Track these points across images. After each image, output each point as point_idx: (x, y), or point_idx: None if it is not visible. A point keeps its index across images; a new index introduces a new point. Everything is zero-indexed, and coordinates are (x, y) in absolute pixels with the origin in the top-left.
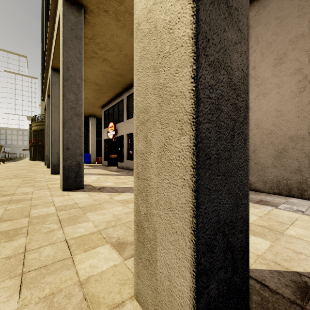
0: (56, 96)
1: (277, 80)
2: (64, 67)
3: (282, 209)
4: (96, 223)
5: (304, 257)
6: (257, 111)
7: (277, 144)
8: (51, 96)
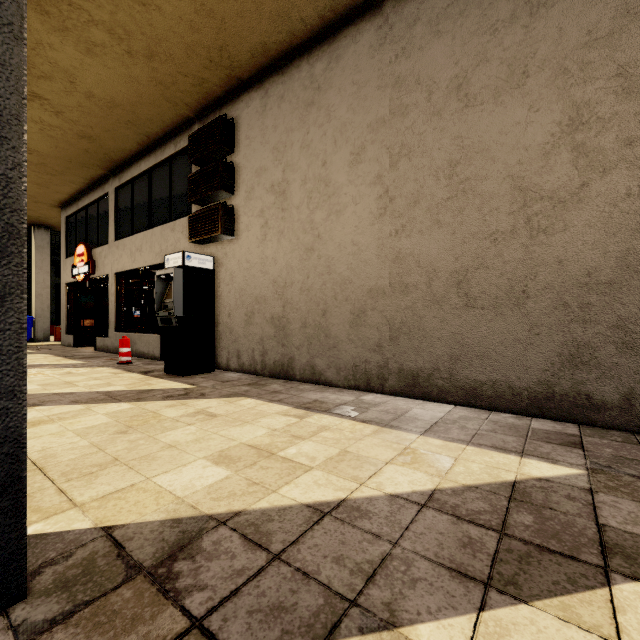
0: None
1: (353, 191)
2: None
3: (330, 413)
4: None
5: (255, 490)
6: (329, 242)
7: (353, 301)
8: None
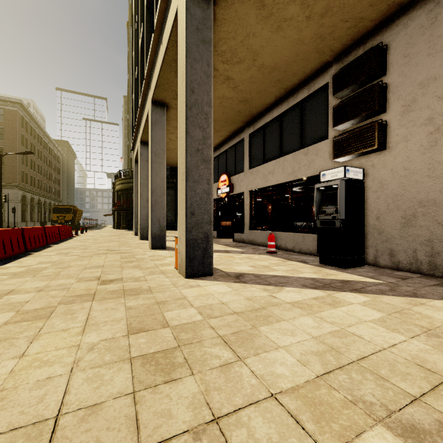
0: (157, 140)
1: None
2: (187, 89)
3: None
4: (296, 353)
5: None
6: None
7: None
8: (150, 140)
